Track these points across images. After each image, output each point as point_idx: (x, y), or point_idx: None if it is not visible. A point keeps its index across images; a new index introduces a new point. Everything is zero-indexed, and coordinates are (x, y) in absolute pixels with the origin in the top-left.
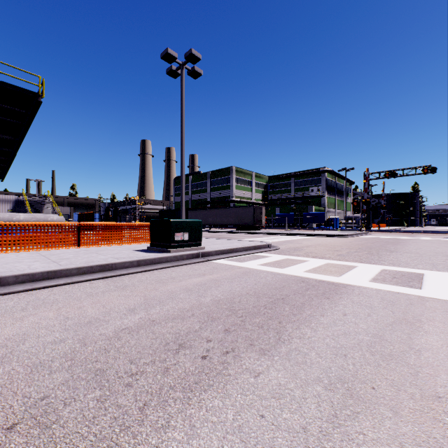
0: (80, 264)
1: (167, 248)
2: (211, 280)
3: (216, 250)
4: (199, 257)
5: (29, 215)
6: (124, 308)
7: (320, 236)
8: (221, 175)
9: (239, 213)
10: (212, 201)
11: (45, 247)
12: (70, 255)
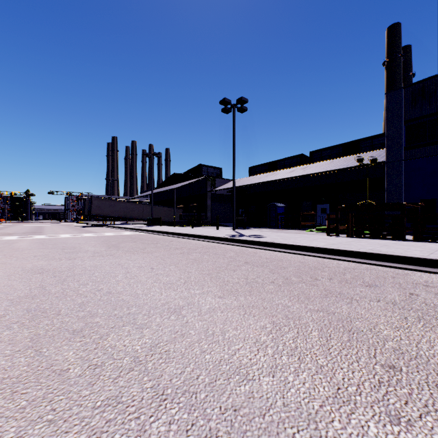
0: None
1: None
2: None
3: None
4: None
5: None
6: None
7: None
8: None
9: None
10: None
11: None
12: None
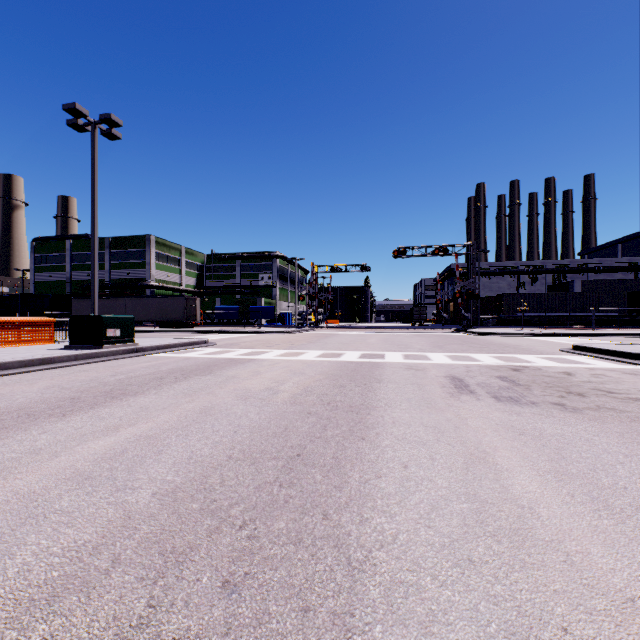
0: (17, 358)
1: (98, 345)
2: (159, 363)
3: (152, 346)
4: (135, 353)
5: None
6: (107, 375)
7: (264, 334)
8: (131, 245)
9: (164, 306)
10: (114, 285)
11: None
12: None
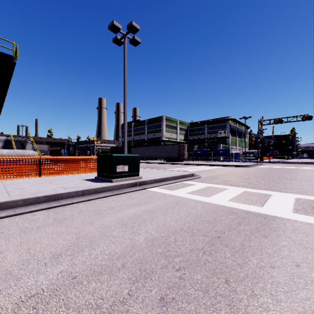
0: (27, 195)
1: (110, 178)
2: (145, 211)
3: (151, 180)
4: (137, 186)
5: (11, 151)
6: (49, 253)
7: (229, 167)
8: (155, 122)
9: (168, 149)
10: (148, 141)
11: (11, 177)
12: (27, 185)
